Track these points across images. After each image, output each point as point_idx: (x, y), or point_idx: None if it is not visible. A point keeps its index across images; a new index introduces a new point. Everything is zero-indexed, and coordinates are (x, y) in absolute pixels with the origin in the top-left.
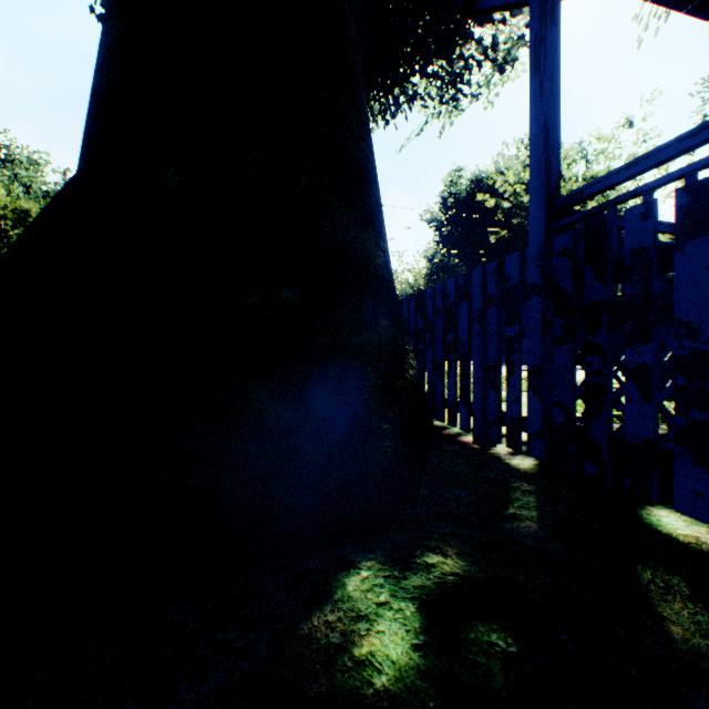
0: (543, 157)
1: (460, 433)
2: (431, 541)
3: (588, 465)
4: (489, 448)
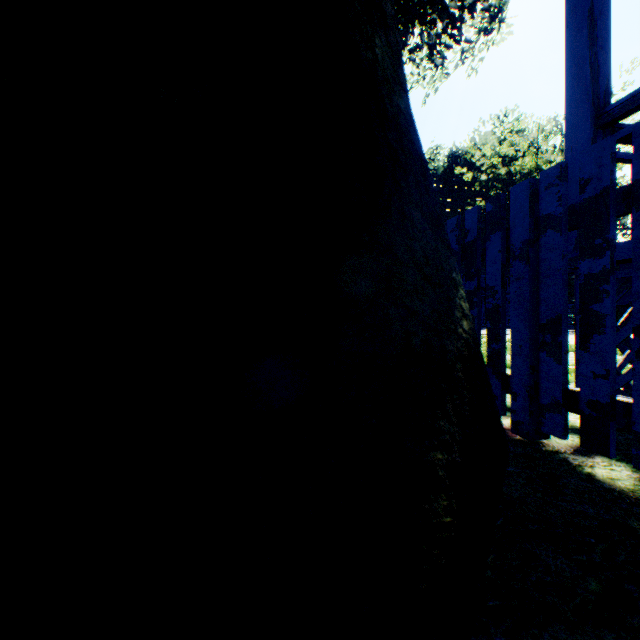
0: (588, 54)
1: None
2: None
3: None
4: (539, 441)
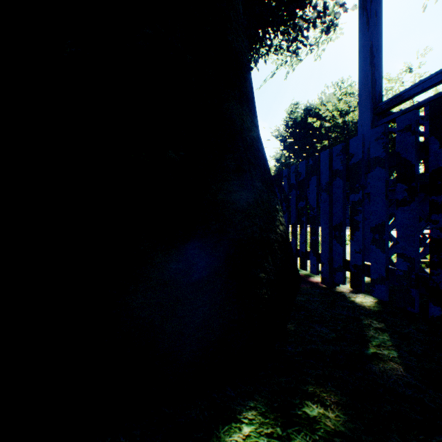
0: (369, 73)
1: (309, 275)
2: (307, 385)
3: (434, 308)
4: (334, 287)
